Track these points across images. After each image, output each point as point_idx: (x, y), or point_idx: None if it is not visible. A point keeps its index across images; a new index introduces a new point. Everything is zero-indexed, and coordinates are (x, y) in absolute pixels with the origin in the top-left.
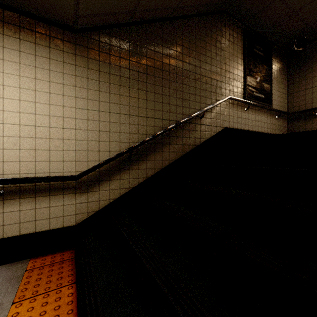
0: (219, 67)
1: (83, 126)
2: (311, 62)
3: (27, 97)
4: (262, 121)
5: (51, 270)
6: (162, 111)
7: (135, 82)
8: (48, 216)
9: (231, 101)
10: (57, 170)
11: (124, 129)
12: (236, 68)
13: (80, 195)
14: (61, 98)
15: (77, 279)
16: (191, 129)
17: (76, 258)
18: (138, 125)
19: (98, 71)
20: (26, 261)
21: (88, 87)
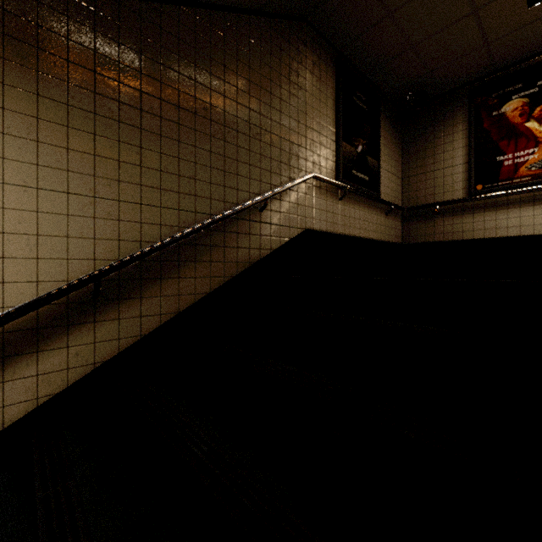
0: (295, 118)
1: None
2: (433, 131)
3: None
4: (365, 220)
5: None
6: (179, 193)
7: (111, 124)
8: None
9: (316, 183)
10: None
11: (81, 228)
12: (324, 124)
13: None
14: None
15: None
16: (243, 231)
17: None
18: (120, 220)
19: None
20: None
21: None
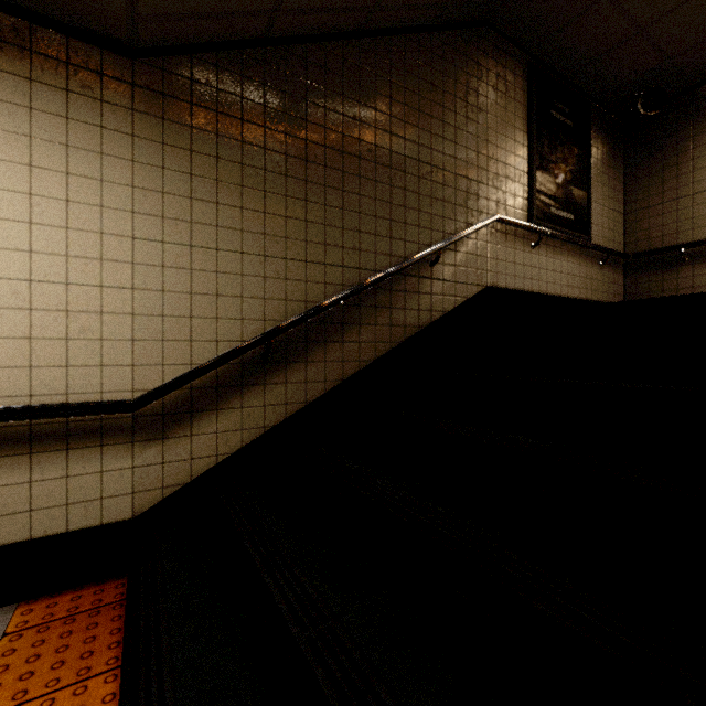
0: (473, 148)
1: (152, 281)
2: (675, 142)
3: (9, 211)
4: (569, 273)
5: (68, 632)
6: (343, 248)
7: (279, 179)
8: (63, 500)
9: (501, 227)
10: (86, 388)
11: (253, 288)
12: (511, 151)
13: (144, 448)
14: (97, 213)
15: (123, 663)
16: (411, 290)
17: (127, 604)
18: (287, 279)
19: (189, 150)
20: (8, 609)
21: (164, 190)
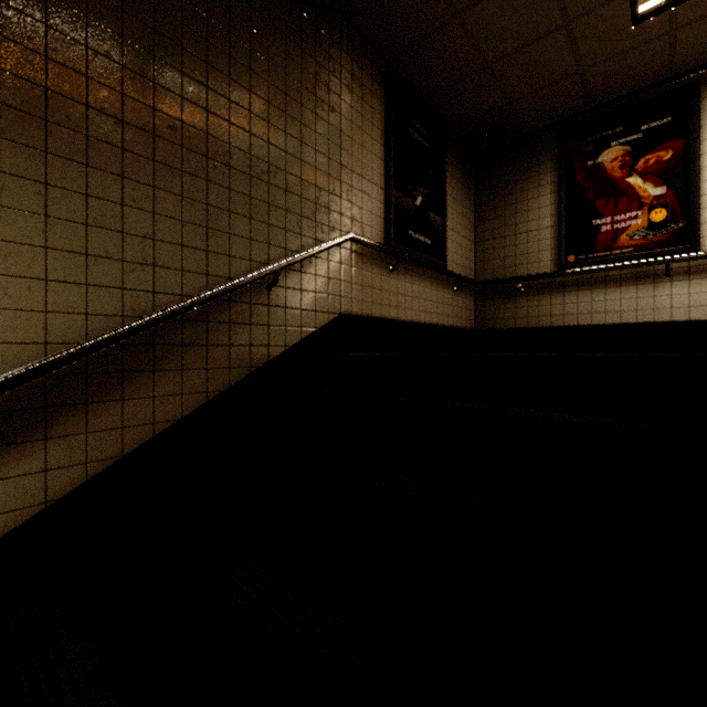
0: (324, 152)
1: None
2: (514, 181)
3: None
4: (426, 298)
5: None
6: (124, 262)
7: None
8: None
9: (357, 247)
10: None
11: None
12: (368, 164)
13: None
14: None
15: None
16: (239, 320)
17: None
18: (2, 308)
19: None
20: None
21: None
